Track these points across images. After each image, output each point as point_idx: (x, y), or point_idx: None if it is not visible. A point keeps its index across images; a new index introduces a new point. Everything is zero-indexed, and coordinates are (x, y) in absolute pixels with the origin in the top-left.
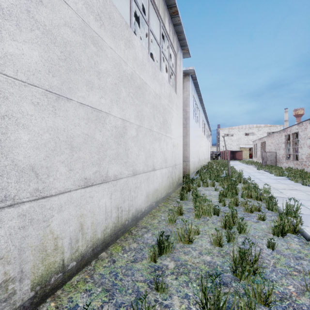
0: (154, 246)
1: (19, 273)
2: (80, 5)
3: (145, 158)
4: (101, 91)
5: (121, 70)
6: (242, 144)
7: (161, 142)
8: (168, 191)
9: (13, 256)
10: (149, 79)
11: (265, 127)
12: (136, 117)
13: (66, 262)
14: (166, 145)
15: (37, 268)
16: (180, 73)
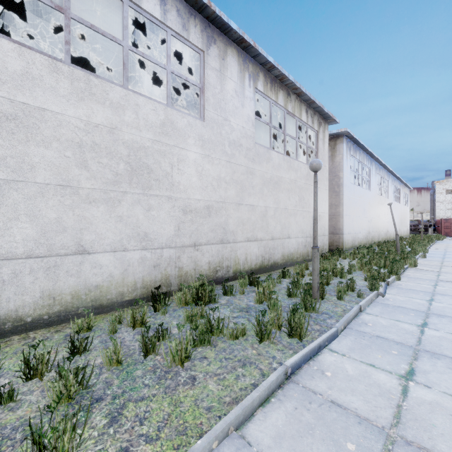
0: (280, 272)
1: (230, 265)
2: (246, 161)
3: (280, 229)
4: (254, 195)
5: (264, 179)
6: None
7: (297, 216)
8: (305, 258)
9: (229, 259)
10: (285, 173)
11: None
12: (274, 203)
13: (241, 270)
14: (303, 218)
15: (234, 267)
16: (325, 145)
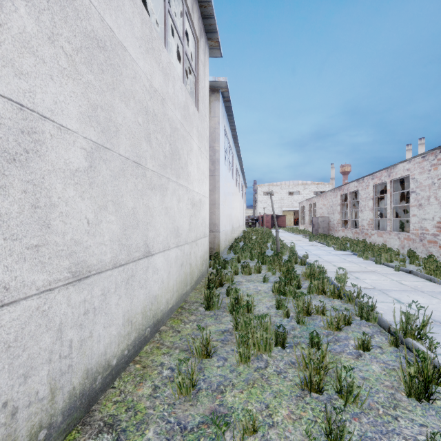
0: None
1: None
2: None
3: (120, 229)
4: None
5: None
6: (286, 206)
7: (167, 195)
8: (182, 292)
9: None
10: (135, 45)
11: (312, 184)
12: (89, 119)
13: None
14: (179, 201)
15: None
16: (205, 79)
